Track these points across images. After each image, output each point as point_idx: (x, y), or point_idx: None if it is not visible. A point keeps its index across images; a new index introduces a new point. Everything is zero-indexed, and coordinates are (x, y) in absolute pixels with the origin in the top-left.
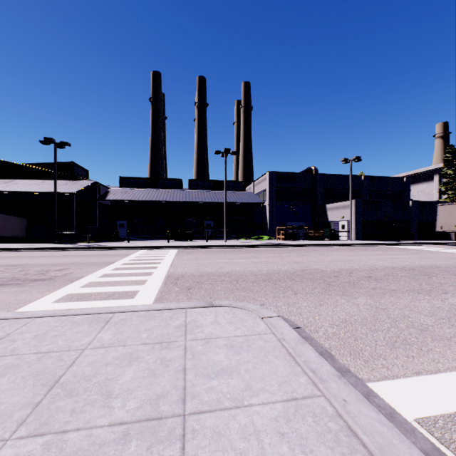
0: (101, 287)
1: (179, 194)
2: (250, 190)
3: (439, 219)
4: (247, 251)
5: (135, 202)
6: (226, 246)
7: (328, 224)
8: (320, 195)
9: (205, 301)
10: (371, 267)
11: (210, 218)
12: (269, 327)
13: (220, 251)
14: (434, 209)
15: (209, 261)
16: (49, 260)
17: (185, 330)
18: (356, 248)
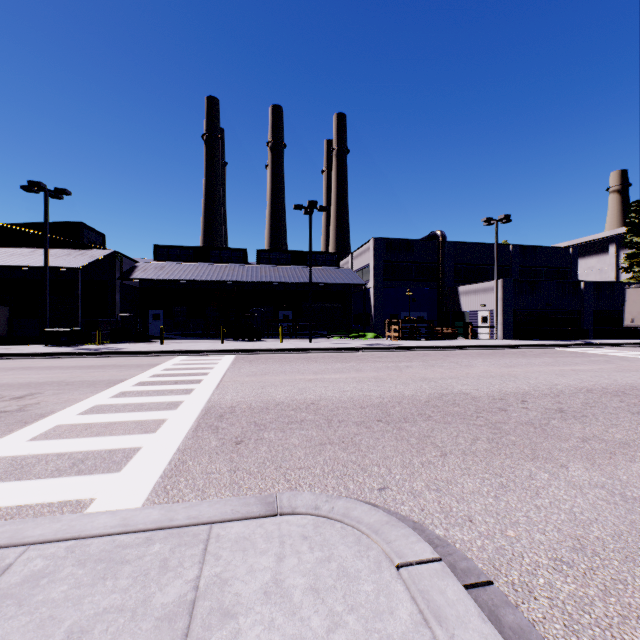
0: (70, 439)
1: (242, 271)
2: (346, 266)
3: (628, 309)
4: (344, 357)
5: (177, 283)
6: (312, 349)
7: (461, 315)
8: (449, 273)
9: (260, 496)
10: (552, 389)
11: (288, 306)
12: (424, 615)
13: (301, 359)
14: (616, 294)
15: (282, 377)
16: (17, 376)
17: (185, 635)
18: (509, 352)
